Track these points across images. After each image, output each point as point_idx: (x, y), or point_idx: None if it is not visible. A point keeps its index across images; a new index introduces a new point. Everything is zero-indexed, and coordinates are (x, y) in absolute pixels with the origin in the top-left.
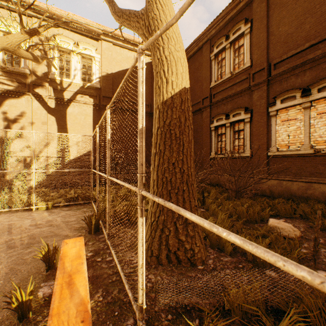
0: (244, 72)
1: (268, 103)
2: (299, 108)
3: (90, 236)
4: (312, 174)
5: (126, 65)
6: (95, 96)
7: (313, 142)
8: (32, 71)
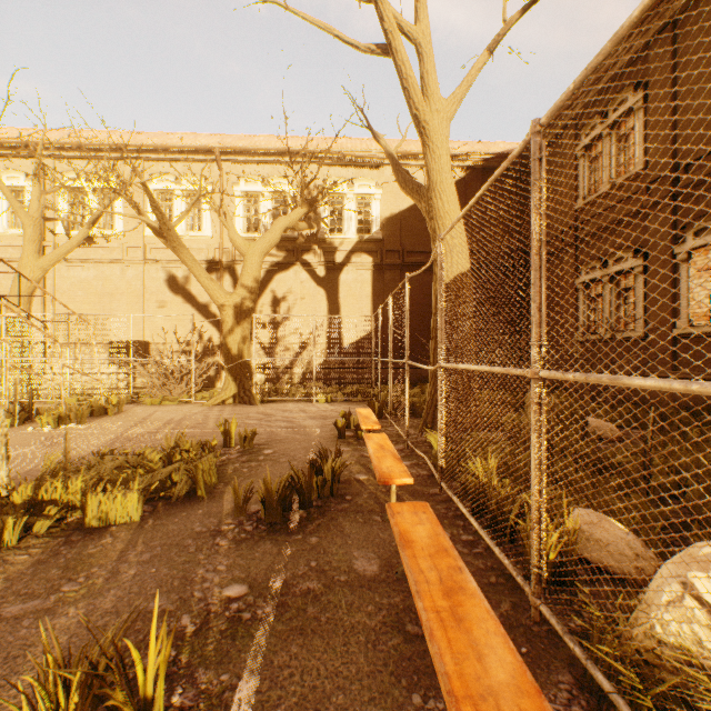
0: (634, 180)
1: (674, 237)
2: None
3: None
4: None
5: None
6: (375, 252)
7: None
8: (300, 233)
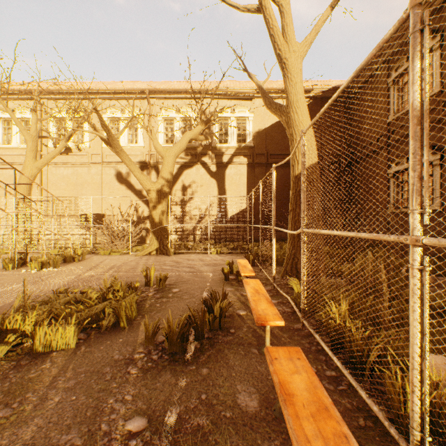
0: (432, 99)
1: None
2: None
3: None
4: None
5: None
6: (249, 155)
7: None
8: (200, 143)
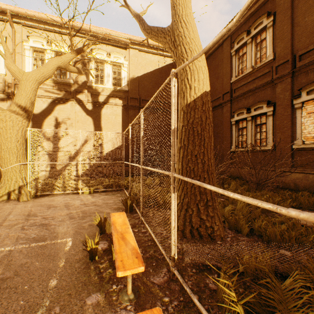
0: (266, 66)
1: (292, 95)
2: None
3: (126, 214)
4: None
5: (150, 68)
6: (124, 98)
7: None
8: (75, 80)
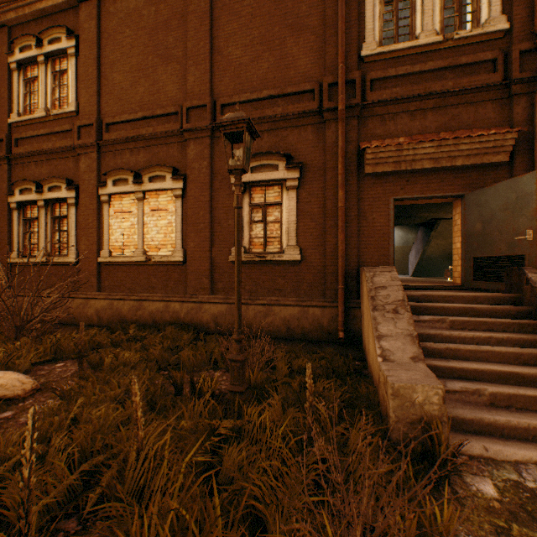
0: (69, 118)
1: (101, 180)
2: (134, 198)
3: None
4: (147, 289)
5: None
6: None
7: (147, 246)
8: None
